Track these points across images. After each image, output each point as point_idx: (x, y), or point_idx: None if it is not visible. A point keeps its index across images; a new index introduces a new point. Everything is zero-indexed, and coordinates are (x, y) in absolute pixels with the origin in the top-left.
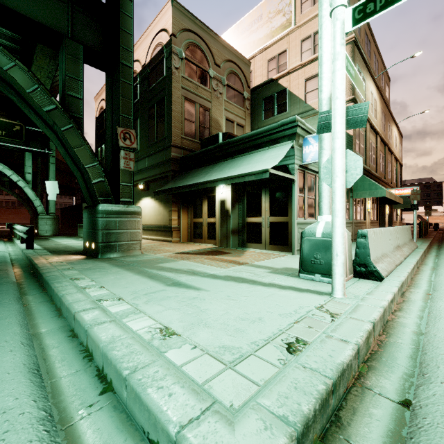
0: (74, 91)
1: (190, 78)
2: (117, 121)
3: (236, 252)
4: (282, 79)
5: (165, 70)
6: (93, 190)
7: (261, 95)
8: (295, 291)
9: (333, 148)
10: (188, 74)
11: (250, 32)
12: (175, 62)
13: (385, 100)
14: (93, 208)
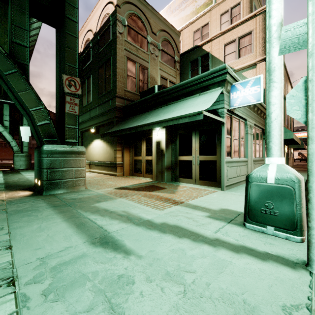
0: (20, 39)
1: (131, 42)
2: (63, 70)
3: (170, 188)
4: (205, 45)
5: (111, 35)
6: (38, 131)
7: (189, 59)
8: (254, 259)
9: (313, 66)
10: (130, 39)
11: (180, 10)
12: (119, 28)
13: (284, 64)
14: (39, 148)
